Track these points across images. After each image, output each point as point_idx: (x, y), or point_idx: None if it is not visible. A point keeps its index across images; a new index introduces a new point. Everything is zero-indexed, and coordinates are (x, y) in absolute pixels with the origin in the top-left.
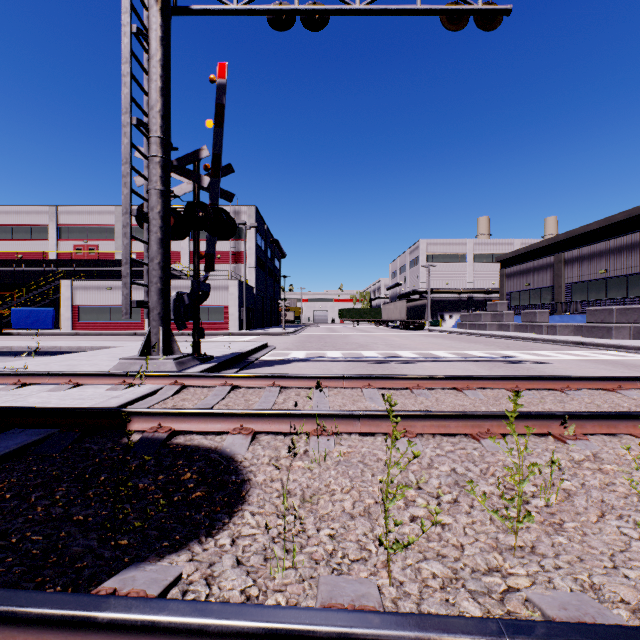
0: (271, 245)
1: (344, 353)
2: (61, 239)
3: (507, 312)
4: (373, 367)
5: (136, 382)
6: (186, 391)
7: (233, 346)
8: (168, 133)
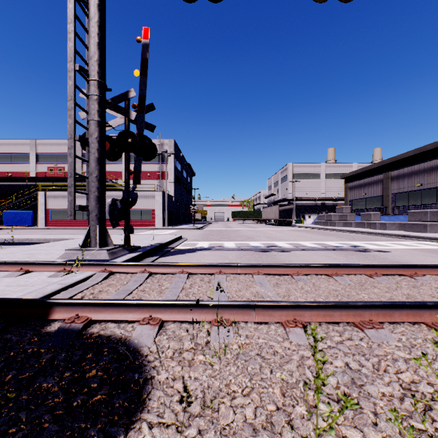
0: (185, 167)
1: (236, 243)
2: (38, 163)
3: (350, 213)
4: (258, 255)
5: (74, 269)
6: (113, 277)
7: (156, 238)
8: (103, 77)
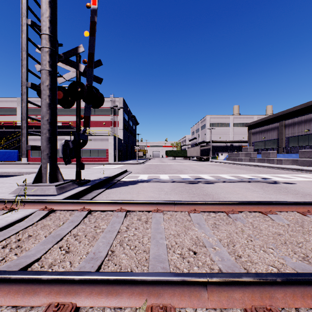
0: (131, 118)
1: (170, 176)
2: None
3: (253, 152)
4: (189, 186)
5: (16, 207)
6: (52, 215)
7: (106, 172)
8: (54, 33)
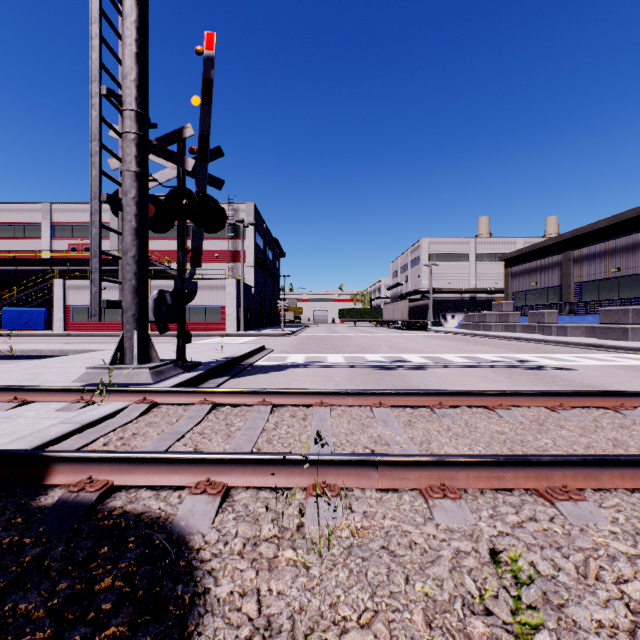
0: (270, 244)
1: (346, 357)
2: (55, 237)
3: (513, 312)
4: (379, 374)
5: (97, 399)
6: (156, 411)
7: (226, 349)
8: (145, 106)
